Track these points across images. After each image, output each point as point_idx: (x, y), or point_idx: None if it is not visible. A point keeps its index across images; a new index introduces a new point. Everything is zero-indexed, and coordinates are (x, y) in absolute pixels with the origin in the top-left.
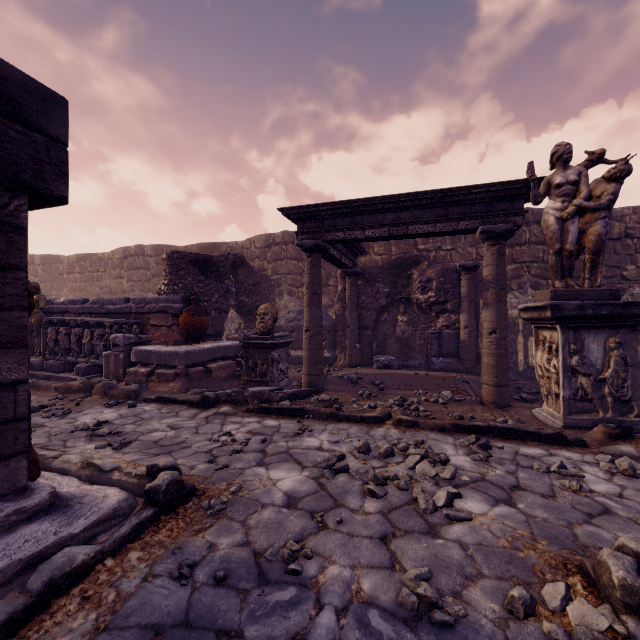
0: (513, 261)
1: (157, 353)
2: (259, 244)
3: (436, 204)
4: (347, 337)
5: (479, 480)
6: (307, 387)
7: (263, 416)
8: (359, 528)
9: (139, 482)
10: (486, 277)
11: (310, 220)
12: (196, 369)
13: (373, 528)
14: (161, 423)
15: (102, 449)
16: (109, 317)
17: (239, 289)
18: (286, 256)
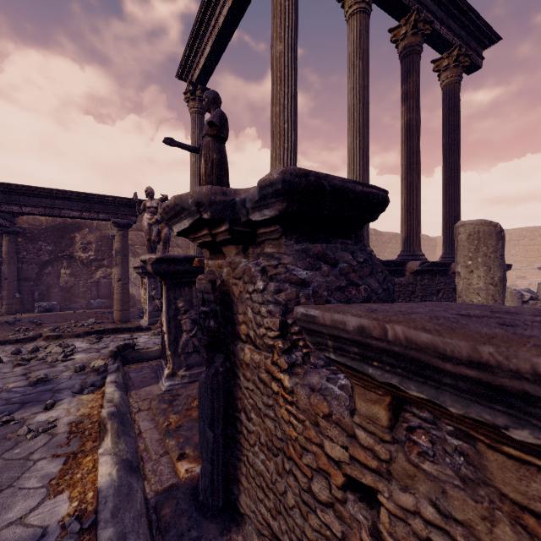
0: None
1: None
2: None
3: (83, 200)
4: (5, 288)
5: (88, 349)
6: None
7: None
8: (9, 376)
9: None
10: (116, 248)
11: None
12: None
13: (18, 373)
14: None
15: None
16: None
17: None
18: None
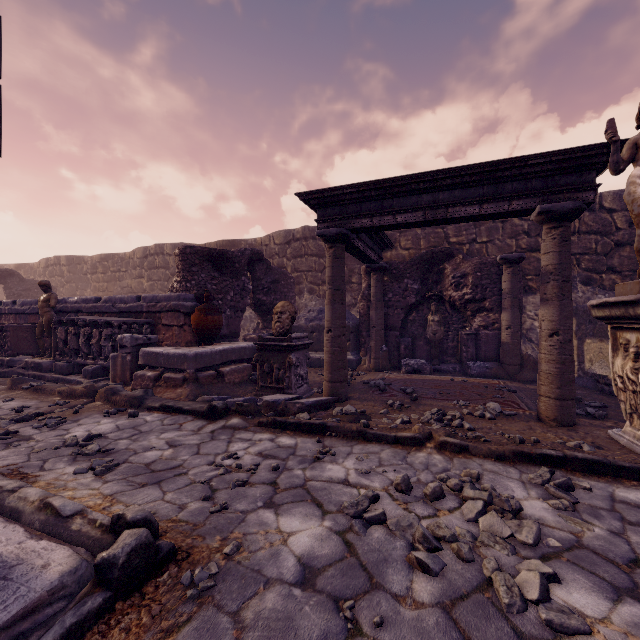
0: None
1: (165, 355)
2: (278, 240)
3: (482, 181)
4: (372, 338)
5: (574, 546)
6: (329, 395)
7: (277, 432)
8: (410, 637)
9: (101, 538)
10: (545, 267)
11: (332, 206)
12: (207, 373)
13: (432, 639)
14: (160, 438)
15: (82, 474)
16: (121, 316)
17: (257, 287)
18: (306, 252)
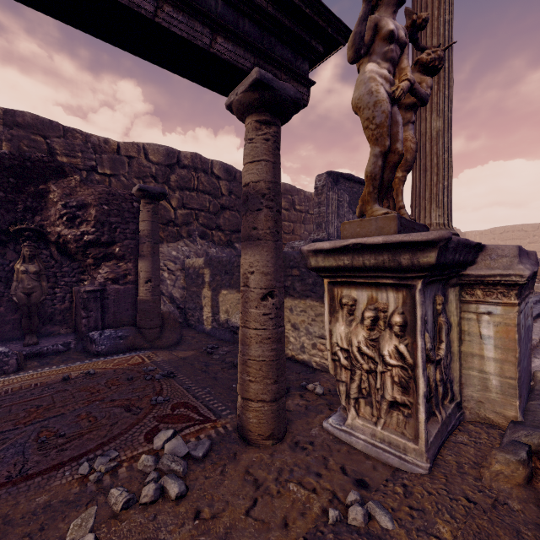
0: (183, 206)
1: None
2: None
3: None
4: None
5: None
6: None
7: None
8: None
9: None
10: (255, 184)
11: None
12: None
13: None
14: None
15: None
16: None
17: None
18: None
